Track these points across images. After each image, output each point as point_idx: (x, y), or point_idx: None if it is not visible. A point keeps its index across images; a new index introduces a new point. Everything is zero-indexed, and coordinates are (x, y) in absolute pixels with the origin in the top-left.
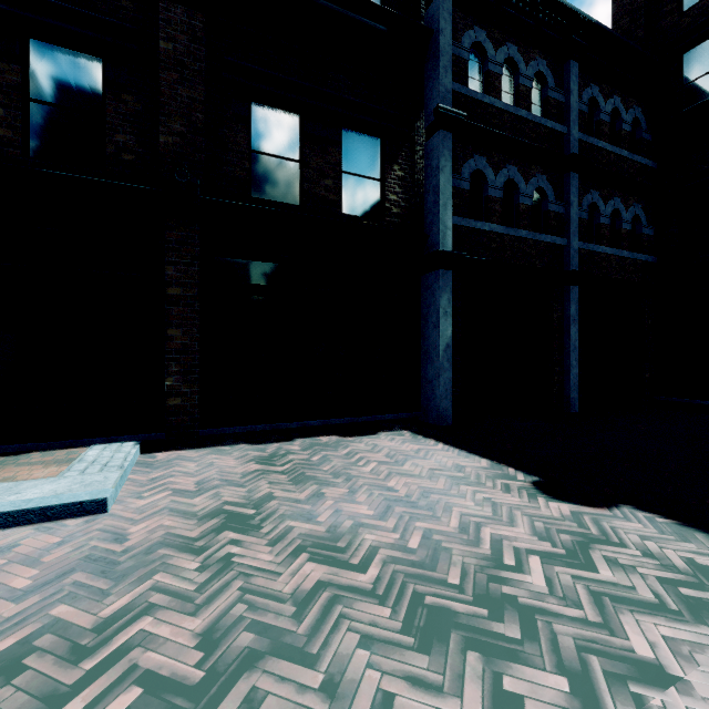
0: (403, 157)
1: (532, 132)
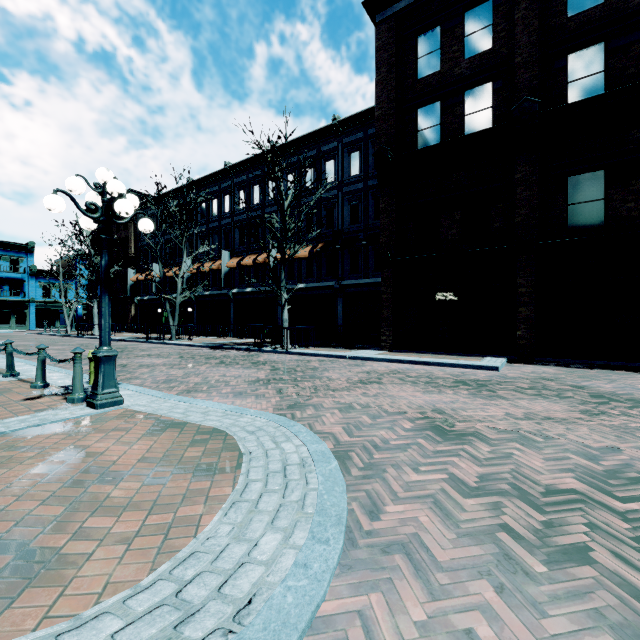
0: None
1: None
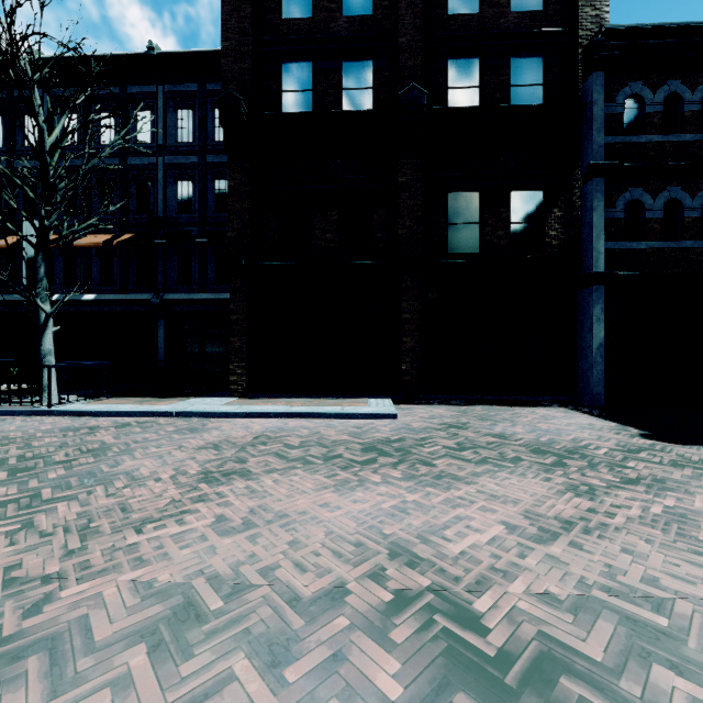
0: (562, 201)
1: (700, 150)
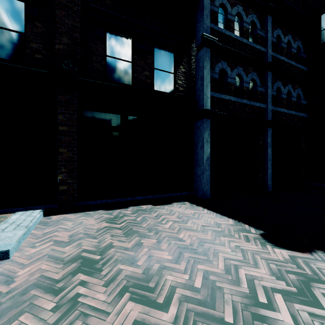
0: (185, 62)
1: (249, 50)
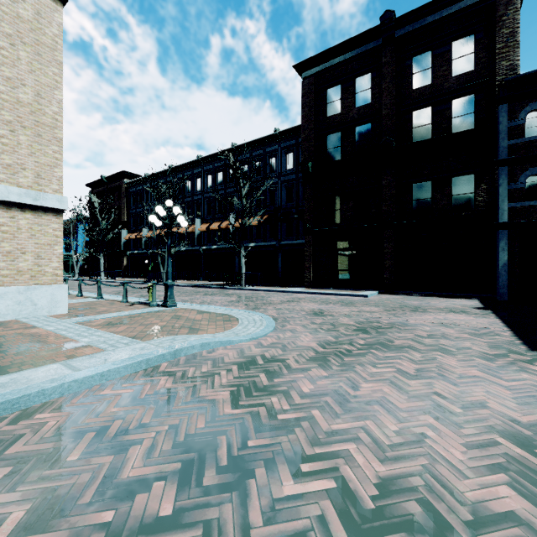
0: (487, 179)
1: None
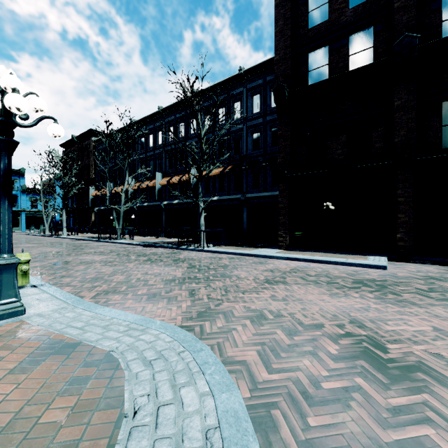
0: None
1: None
